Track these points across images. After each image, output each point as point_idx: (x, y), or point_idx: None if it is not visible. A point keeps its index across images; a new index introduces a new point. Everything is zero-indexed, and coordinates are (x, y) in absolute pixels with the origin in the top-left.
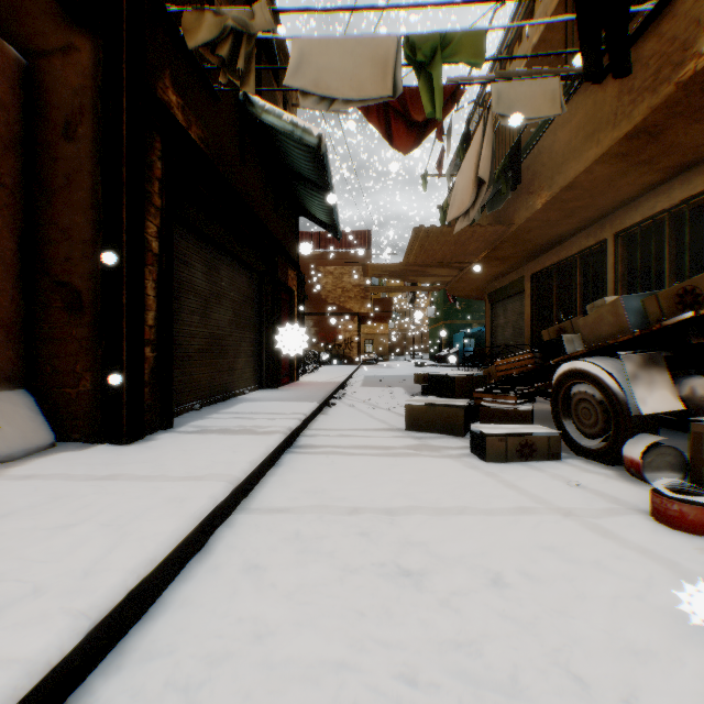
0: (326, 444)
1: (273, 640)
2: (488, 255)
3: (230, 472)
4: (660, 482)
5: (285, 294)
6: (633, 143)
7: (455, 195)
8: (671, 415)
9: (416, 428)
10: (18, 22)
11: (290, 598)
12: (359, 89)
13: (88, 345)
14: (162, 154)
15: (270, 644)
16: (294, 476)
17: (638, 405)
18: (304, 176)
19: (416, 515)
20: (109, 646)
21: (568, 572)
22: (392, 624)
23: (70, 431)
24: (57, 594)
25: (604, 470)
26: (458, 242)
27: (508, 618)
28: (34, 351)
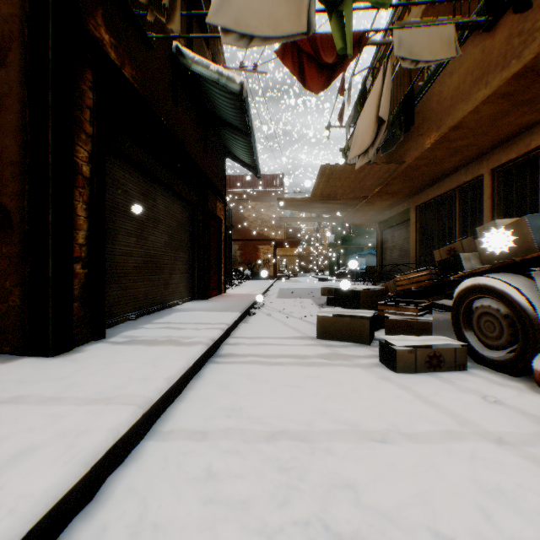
0: (245, 353)
1: None
2: (381, 190)
3: (142, 393)
4: None
5: (214, 222)
6: (520, 82)
7: (356, 137)
8: None
9: (326, 337)
10: None
11: None
12: (275, 27)
13: (17, 262)
14: (94, 86)
15: None
16: (212, 390)
17: None
18: (229, 123)
19: (338, 442)
20: None
21: (537, 539)
22: None
23: (1, 344)
24: None
25: (512, 382)
26: (357, 179)
27: None
28: None
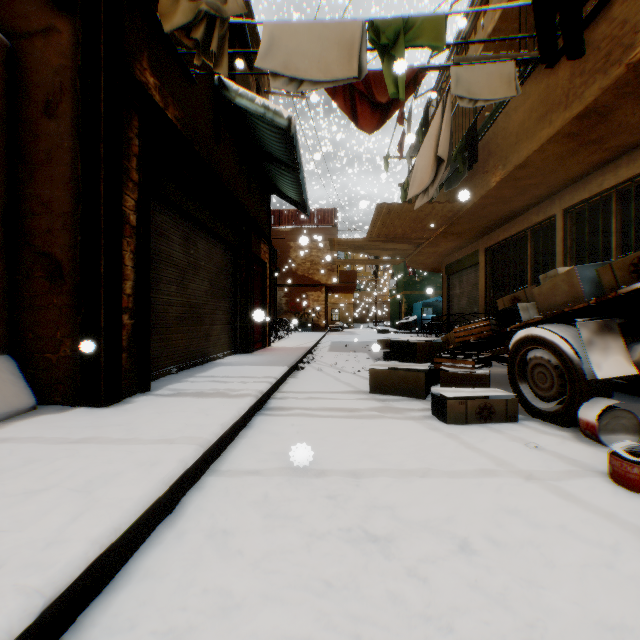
0: (295, 407)
1: (237, 614)
2: (446, 230)
3: (201, 435)
4: (618, 445)
5: (258, 266)
6: (583, 123)
7: (416, 174)
8: (622, 379)
9: (380, 391)
10: (1, 5)
11: (257, 567)
12: (326, 71)
13: (68, 313)
14: (140, 132)
15: (234, 617)
16: (264, 438)
17: (594, 370)
18: (275, 157)
19: (381, 477)
20: (68, 621)
21: (534, 538)
22: (359, 595)
23: (51, 395)
24: (14, 568)
25: (560, 431)
26: (417, 218)
27: (478, 589)
28: (17, 318)
